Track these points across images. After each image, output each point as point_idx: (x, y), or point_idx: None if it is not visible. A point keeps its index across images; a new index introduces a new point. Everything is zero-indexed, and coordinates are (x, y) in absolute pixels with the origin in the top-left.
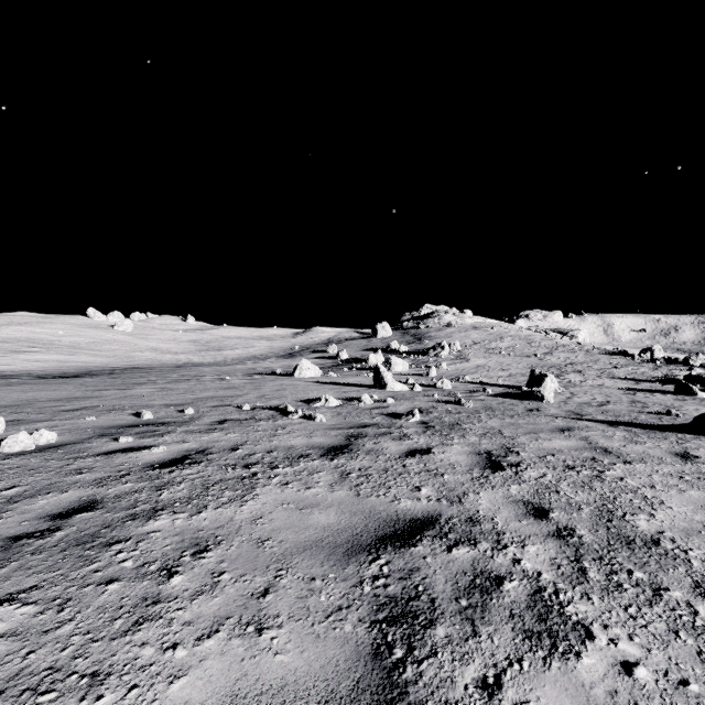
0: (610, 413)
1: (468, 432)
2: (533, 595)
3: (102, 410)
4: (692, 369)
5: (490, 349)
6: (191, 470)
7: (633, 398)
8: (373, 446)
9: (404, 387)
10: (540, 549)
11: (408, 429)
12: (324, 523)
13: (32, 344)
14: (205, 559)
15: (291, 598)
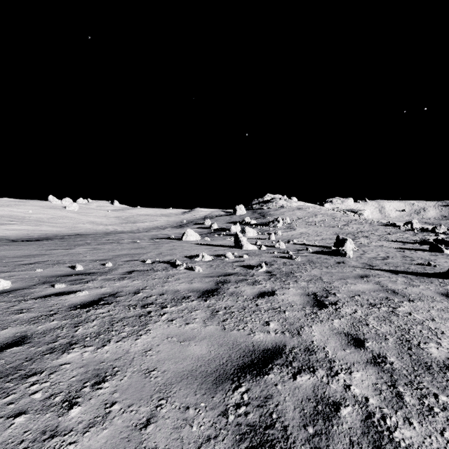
0: (391, 264)
1: (299, 278)
2: (365, 421)
3: (49, 264)
4: (437, 235)
5: (309, 222)
6: (103, 310)
7: (404, 254)
8: (235, 290)
9: (254, 247)
10: (363, 375)
11: (258, 276)
12: (198, 354)
13: (11, 219)
14: (101, 389)
15: (168, 429)
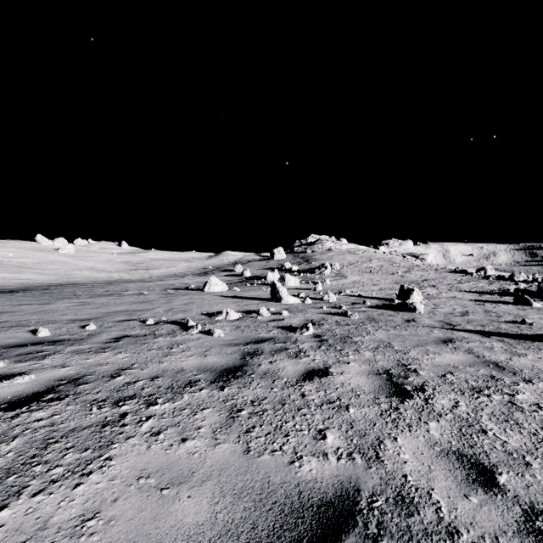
0: (475, 323)
1: (361, 346)
2: None
3: (4, 326)
4: (518, 284)
5: (362, 269)
6: (43, 413)
7: (485, 308)
8: (269, 367)
9: (297, 300)
10: None
11: (303, 343)
12: (190, 525)
13: None
14: None
15: None
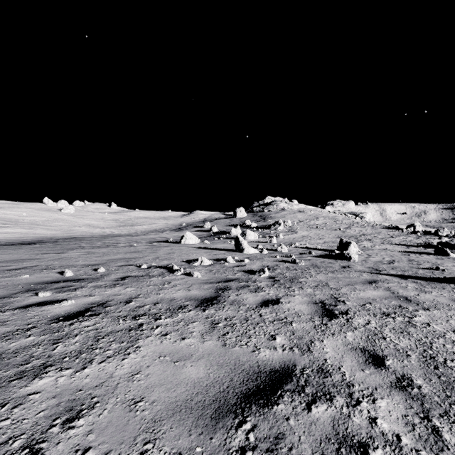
0: (398, 269)
1: (304, 284)
2: None
3: (37, 269)
4: (441, 238)
5: (310, 225)
6: (88, 322)
7: (409, 257)
8: (236, 298)
9: (256, 250)
10: (389, 403)
11: (260, 282)
12: (194, 378)
13: (3, 221)
14: (74, 429)
15: None
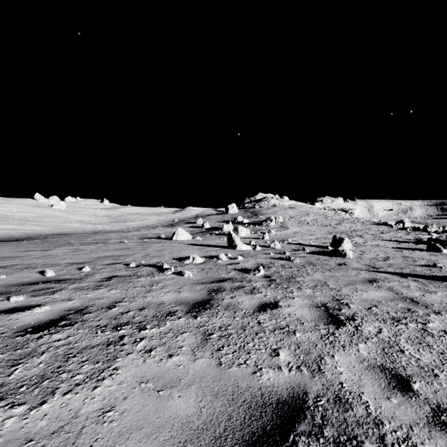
0: (395, 266)
1: (302, 284)
2: None
3: (17, 268)
4: (430, 234)
5: (301, 221)
6: (60, 335)
7: (403, 254)
8: (231, 301)
9: (249, 247)
10: None
11: (256, 282)
12: (182, 416)
13: None
14: None
15: None
